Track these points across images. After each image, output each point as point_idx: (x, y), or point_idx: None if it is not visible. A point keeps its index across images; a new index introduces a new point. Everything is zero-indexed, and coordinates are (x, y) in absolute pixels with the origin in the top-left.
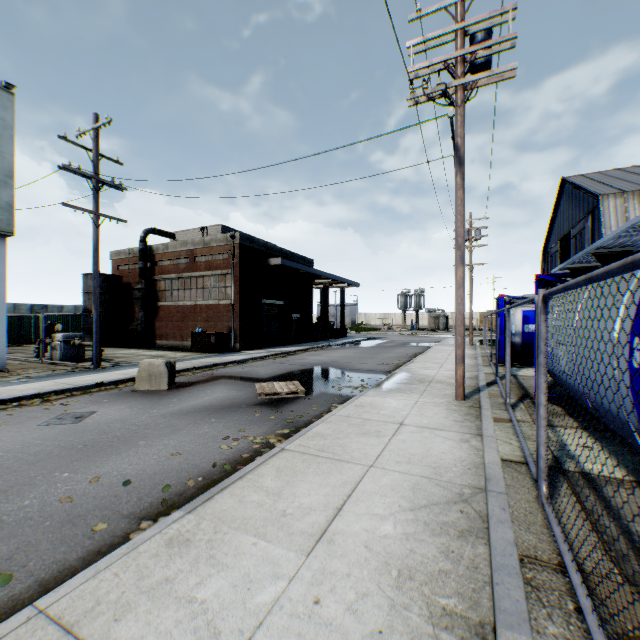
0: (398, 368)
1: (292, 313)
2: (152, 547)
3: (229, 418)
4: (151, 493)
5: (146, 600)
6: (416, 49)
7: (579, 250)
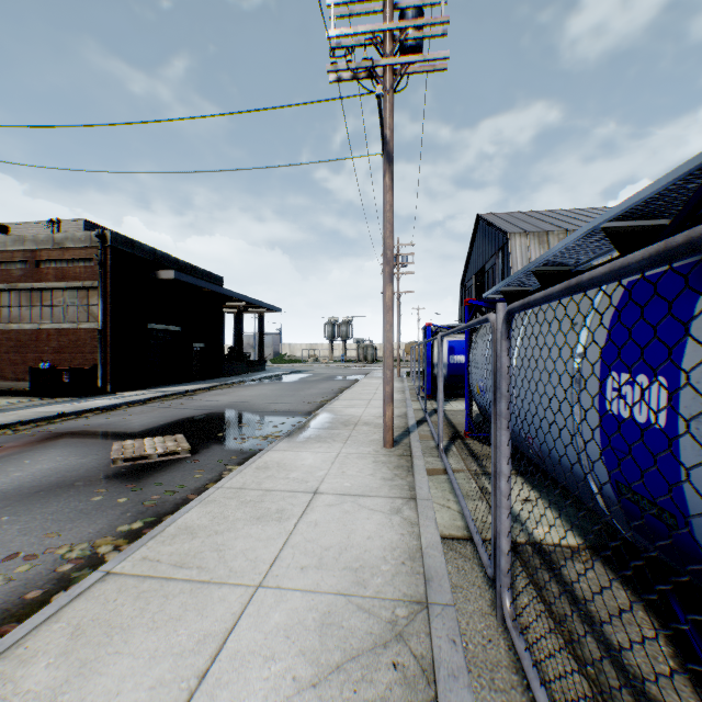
0: (321, 407)
1: (193, 342)
2: None
3: (41, 511)
4: None
5: None
6: (339, 12)
7: (492, 284)
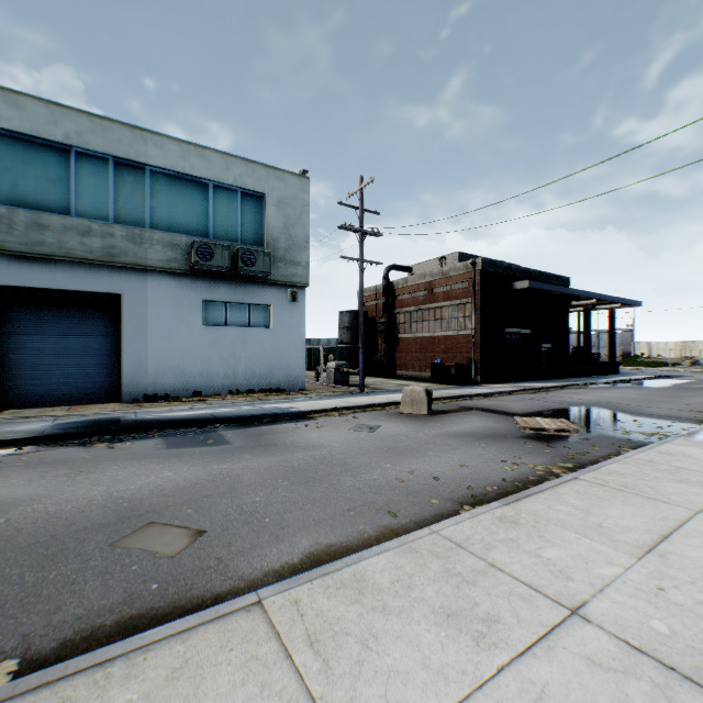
0: None
1: (540, 343)
2: (488, 519)
3: (499, 445)
4: (458, 489)
5: (502, 546)
6: None
7: None
